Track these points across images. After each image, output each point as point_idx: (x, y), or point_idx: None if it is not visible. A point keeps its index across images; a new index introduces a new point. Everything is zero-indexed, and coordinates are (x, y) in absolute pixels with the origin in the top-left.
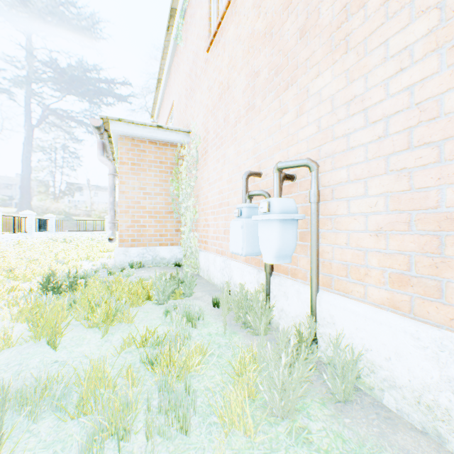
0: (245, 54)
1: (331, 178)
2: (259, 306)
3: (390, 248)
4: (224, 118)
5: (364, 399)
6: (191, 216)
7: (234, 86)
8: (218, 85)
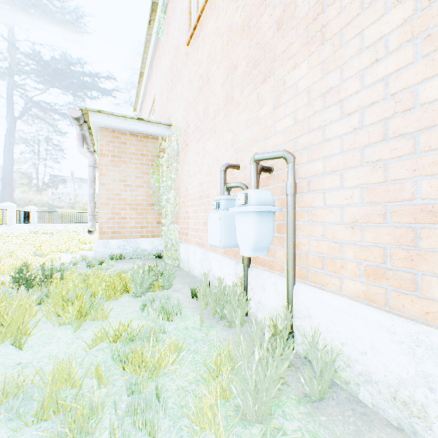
0: (224, 48)
1: (308, 170)
2: (237, 298)
3: (365, 241)
4: (204, 111)
5: (340, 393)
6: (172, 208)
7: (213, 79)
8: (198, 78)
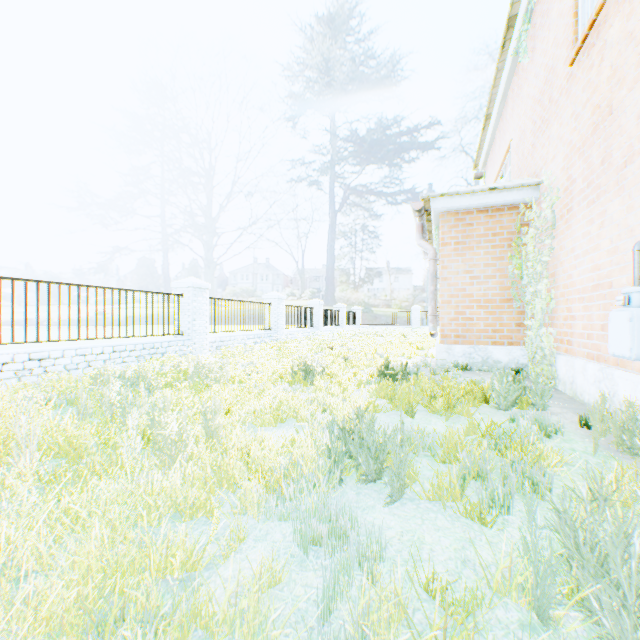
0: None
1: None
2: None
3: None
4: (601, 158)
5: None
6: (542, 305)
7: (620, 110)
8: (589, 110)
